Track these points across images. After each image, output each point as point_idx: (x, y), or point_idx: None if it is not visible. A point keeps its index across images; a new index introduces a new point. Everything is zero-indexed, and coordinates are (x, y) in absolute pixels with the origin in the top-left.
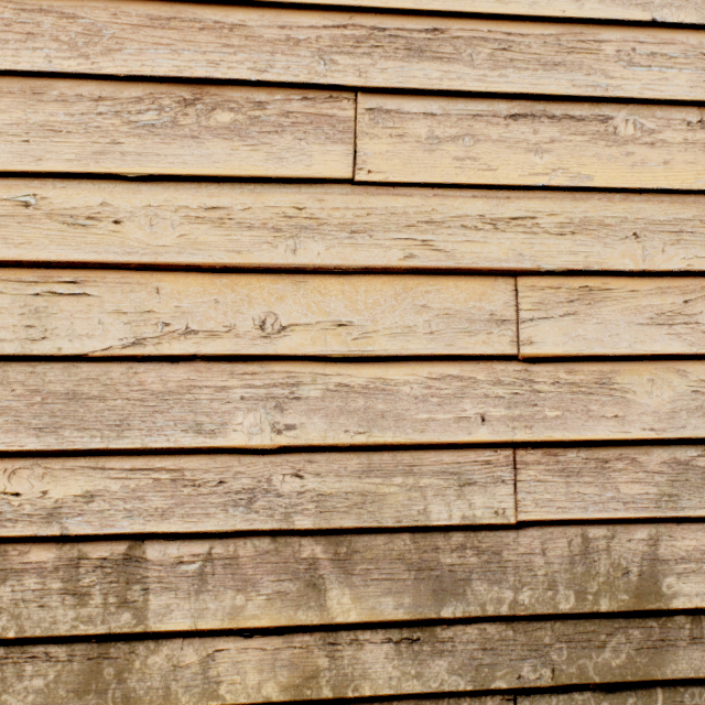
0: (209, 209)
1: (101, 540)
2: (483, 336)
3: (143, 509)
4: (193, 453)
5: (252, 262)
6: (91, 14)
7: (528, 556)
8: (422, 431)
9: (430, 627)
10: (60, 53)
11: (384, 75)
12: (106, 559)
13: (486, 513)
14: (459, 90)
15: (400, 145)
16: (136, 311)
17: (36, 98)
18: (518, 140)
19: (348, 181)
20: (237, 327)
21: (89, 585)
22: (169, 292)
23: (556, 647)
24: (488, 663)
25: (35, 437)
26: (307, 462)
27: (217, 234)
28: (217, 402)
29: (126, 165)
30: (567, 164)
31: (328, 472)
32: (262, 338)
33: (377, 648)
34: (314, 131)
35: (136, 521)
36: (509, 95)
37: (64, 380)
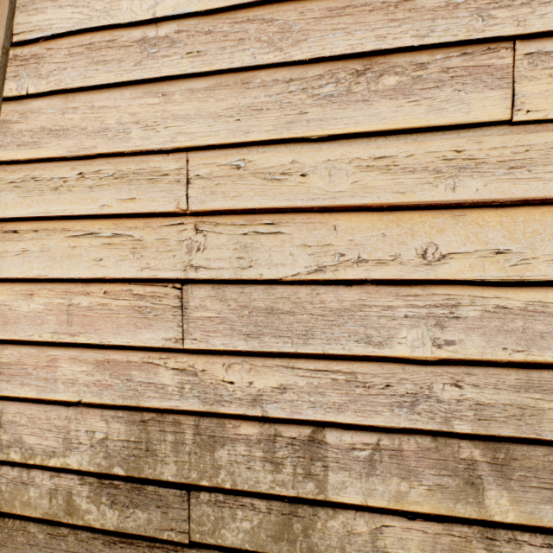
0: (377, 159)
1: (291, 423)
2: None
3: (323, 402)
4: (363, 360)
5: (415, 201)
6: (284, 16)
7: None
8: None
9: None
10: (261, 50)
11: (543, 20)
12: (294, 438)
13: None
14: None
15: None
16: (317, 244)
17: (245, 87)
18: None
19: (506, 122)
20: (401, 256)
21: (282, 457)
22: (343, 229)
23: None
24: None
25: (244, 341)
26: (466, 374)
27: (384, 178)
28: (384, 319)
29: (310, 130)
30: None
31: (486, 384)
32: (423, 265)
33: (535, 550)
34: (472, 81)
35: (317, 411)
36: None
37: (264, 298)
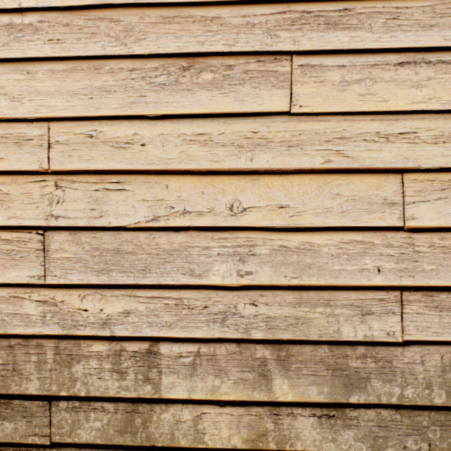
0: (198, 135)
1: (134, 340)
2: (378, 214)
3: (158, 322)
4: (188, 288)
5: (225, 168)
6: (128, 18)
7: (411, 365)
8: (336, 277)
9: (341, 408)
10: (110, 43)
11: (311, 42)
12: (136, 351)
13: (381, 334)
14: (362, 49)
15: (321, 88)
16: (154, 199)
17: (97, 72)
18: (404, 80)
19: (286, 113)
20: (215, 209)
21: (127, 367)
22: (173, 187)
23: (432, 428)
24: (382, 436)
25: (96, 276)
26: (260, 295)
27: (203, 150)
28: (203, 256)
29: (148, 110)
30: (440, 94)
31: (273, 302)
32: (231, 216)
33: (305, 419)
34: (264, 82)
35: (154, 329)
36: (397, 49)
37: (112, 242)
